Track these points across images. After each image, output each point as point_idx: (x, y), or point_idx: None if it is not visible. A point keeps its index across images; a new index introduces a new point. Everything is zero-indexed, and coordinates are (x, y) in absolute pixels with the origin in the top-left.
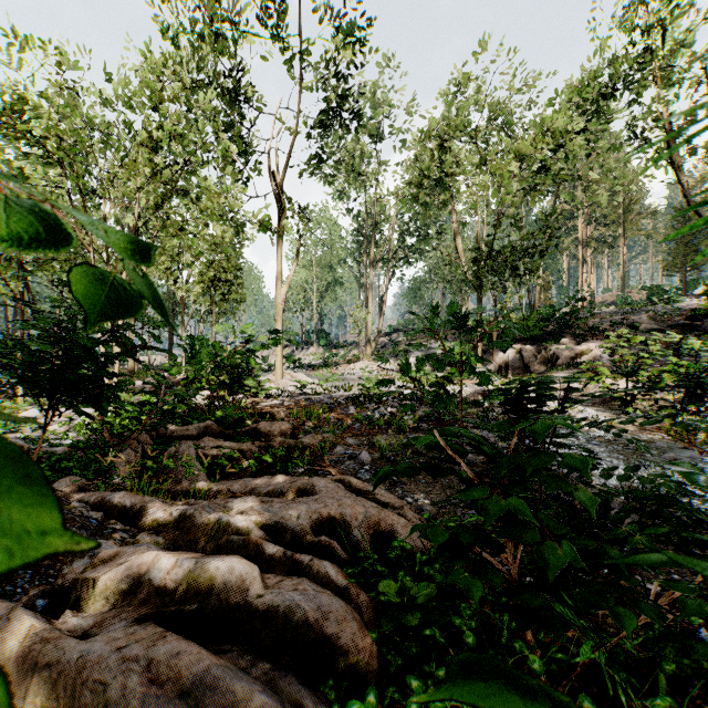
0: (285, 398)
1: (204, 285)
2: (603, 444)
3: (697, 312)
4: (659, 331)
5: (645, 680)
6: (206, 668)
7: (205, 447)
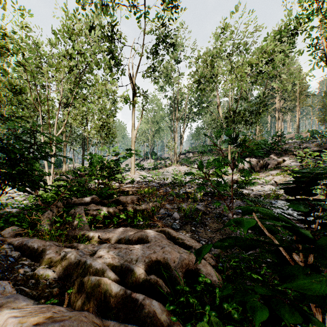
0: (135, 184)
1: (96, 129)
2: None
3: None
4: (320, 151)
5: None
6: None
7: (90, 209)
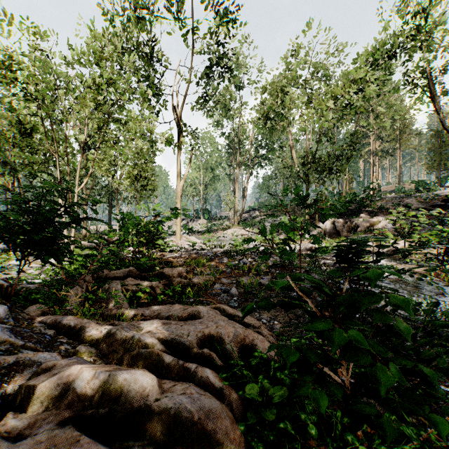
0: (182, 252)
1: (130, 180)
2: (392, 283)
3: (448, 197)
4: (424, 209)
5: None
6: None
7: (128, 284)
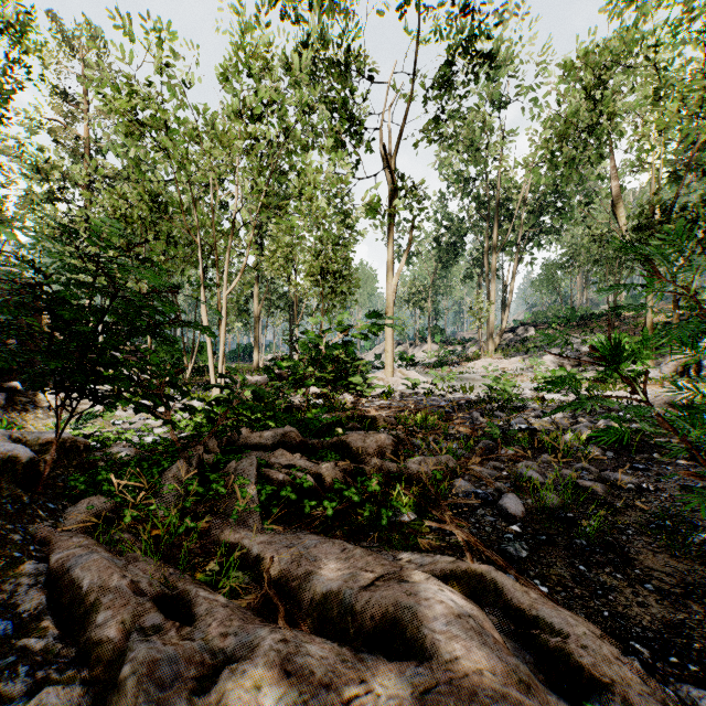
0: (394, 399)
1: (311, 278)
2: None
3: None
4: None
5: None
6: None
7: (274, 464)
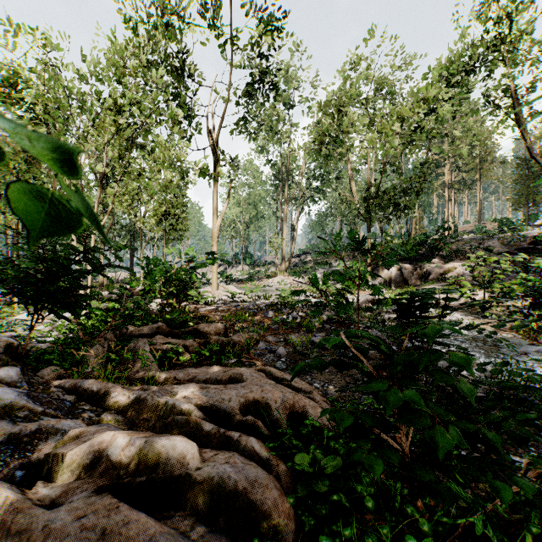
0: (220, 305)
1: (157, 218)
2: (467, 341)
3: (538, 238)
4: (508, 253)
5: (513, 537)
6: (152, 534)
7: (157, 343)
